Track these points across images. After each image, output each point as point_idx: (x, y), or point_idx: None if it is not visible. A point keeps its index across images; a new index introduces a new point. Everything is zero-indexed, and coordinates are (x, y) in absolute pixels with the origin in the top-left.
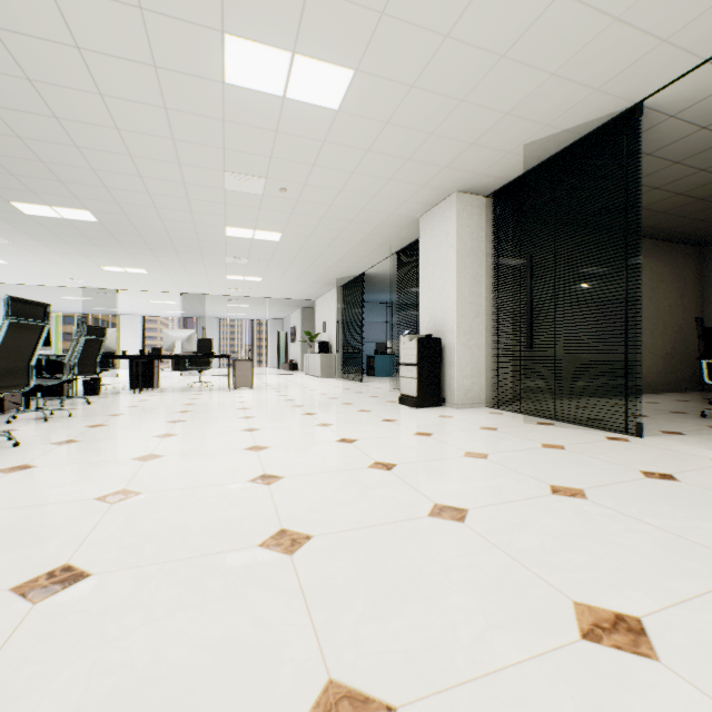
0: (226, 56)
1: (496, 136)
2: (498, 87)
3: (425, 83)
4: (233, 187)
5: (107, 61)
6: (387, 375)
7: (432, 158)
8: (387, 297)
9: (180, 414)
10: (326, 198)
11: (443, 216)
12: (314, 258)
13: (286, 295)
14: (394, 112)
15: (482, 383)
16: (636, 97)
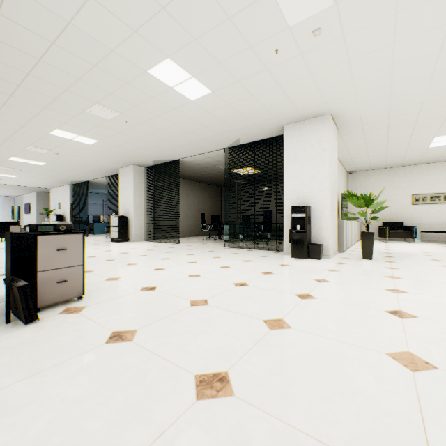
0: (54, 131)
1: (144, 157)
2: (142, 151)
3: (121, 146)
4: (30, 149)
5: (2, 122)
6: (101, 233)
7: (124, 157)
8: (101, 191)
9: (3, 249)
10: (78, 158)
11: (129, 171)
12: (61, 173)
13: (29, 185)
14: (111, 148)
15: (143, 232)
16: (178, 158)
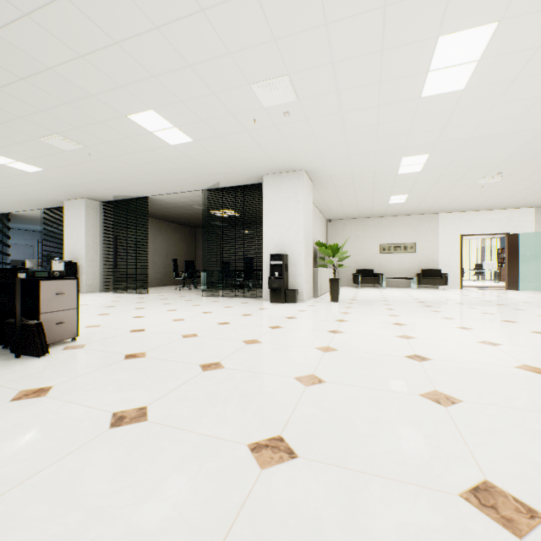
0: None
1: (103, 191)
2: (102, 184)
3: (74, 178)
4: None
5: None
6: None
7: (74, 189)
8: (25, 226)
9: None
10: (4, 185)
11: (79, 206)
12: None
13: None
14: (59, 178)
15: (99, 282)
16: (147, 195)
